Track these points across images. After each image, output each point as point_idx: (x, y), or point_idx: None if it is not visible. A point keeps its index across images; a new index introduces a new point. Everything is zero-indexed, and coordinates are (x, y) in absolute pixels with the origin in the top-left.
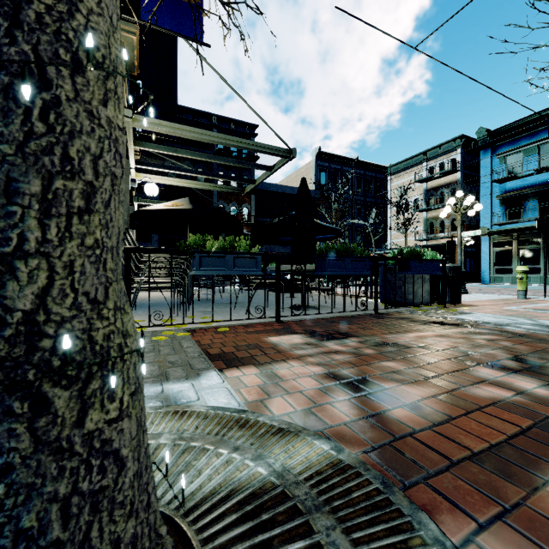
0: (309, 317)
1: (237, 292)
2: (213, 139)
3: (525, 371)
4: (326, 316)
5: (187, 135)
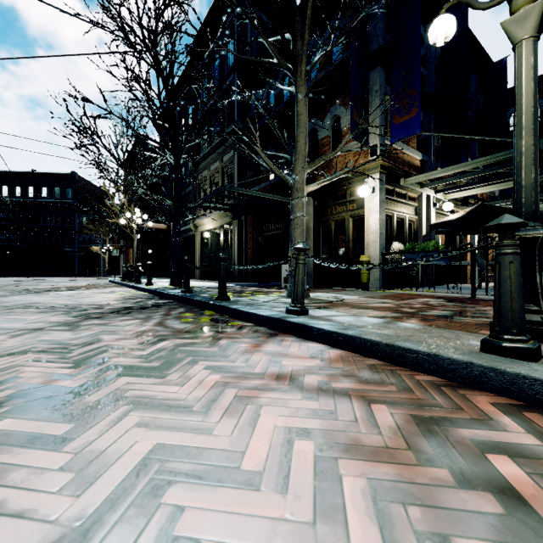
0: None
1: None
2: (454, 170)
3: (461, 315)
4: None
5: (436, 176)
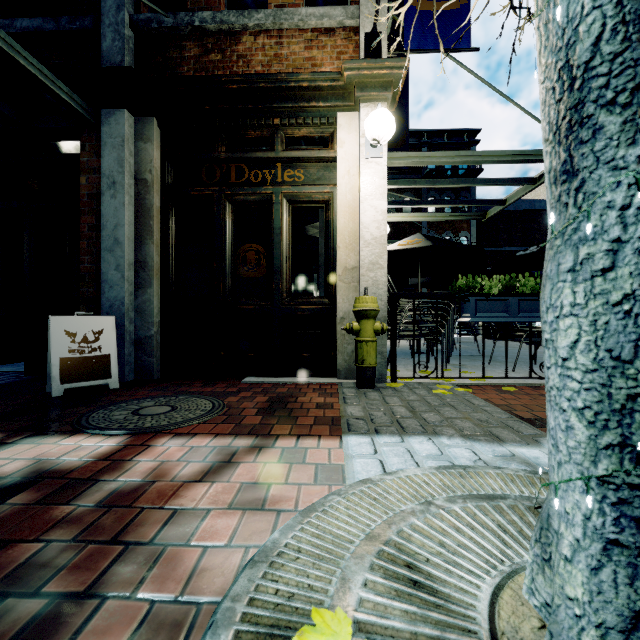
0: None
1: (466, 343)
2: (466, 159)
3: None
4: None
5: (436, 161)
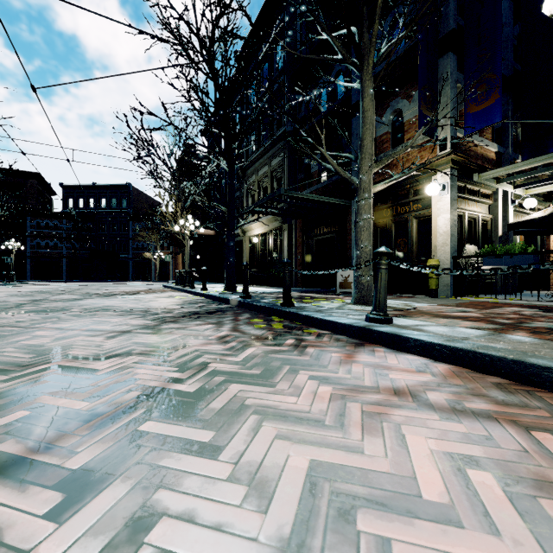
0: None
1: None
2: (543, 161)
3: None
4: None
5: (519, 169)
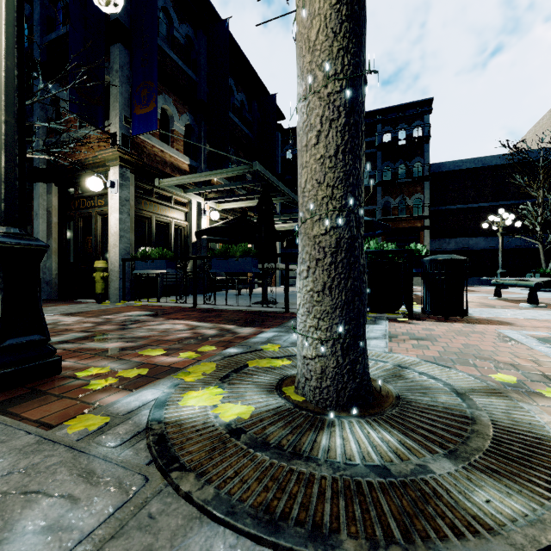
0: (218, 307)
1: None
2: (199, 178)
3: (82, 339)
4: (232, 308)
5: (186, 181)
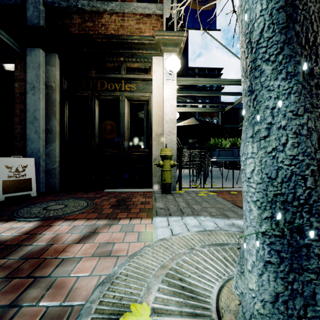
0: None
1: (216, 171)
2: (215, 82)
3: None
4: None
5: (201, 83)
